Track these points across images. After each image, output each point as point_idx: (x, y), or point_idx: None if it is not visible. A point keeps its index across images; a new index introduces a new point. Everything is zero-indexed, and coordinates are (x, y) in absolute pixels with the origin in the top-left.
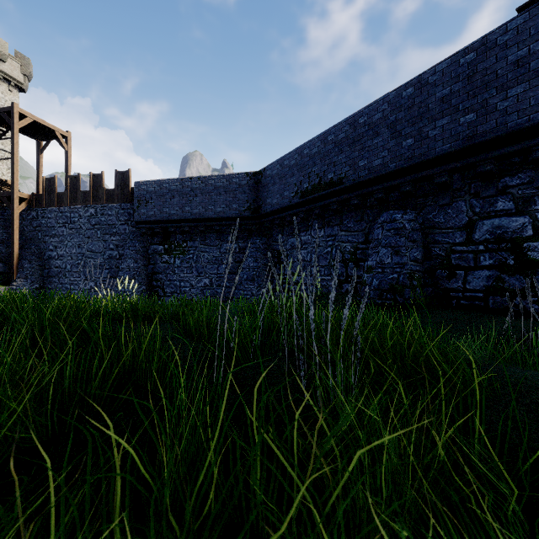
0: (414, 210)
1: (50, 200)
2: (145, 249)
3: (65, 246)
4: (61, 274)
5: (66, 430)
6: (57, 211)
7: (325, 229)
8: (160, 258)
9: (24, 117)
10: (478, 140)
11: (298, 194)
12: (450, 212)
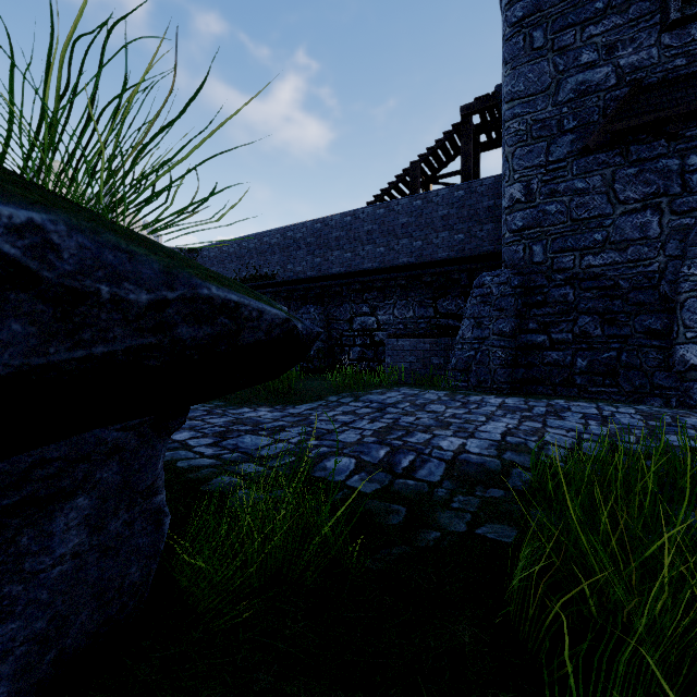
0: (323, 306)
1: None
2: None
3: None
4: None
5: None
6: None
7: None
8: None
9: None
10: (352, 270)
11: (237, 280)
12: (342, 310)
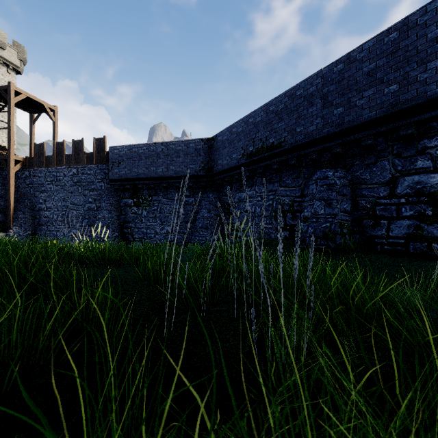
0: (344, 169)
1: (40, 162)
2: (117, 202)
3: (52, 200)
4: (49, 223)
5: (2, 391)
6: (46, 171)
7: (267, 185)
8: (130, 209)
9: (18, 94)
10: (401, 107)
11: (244, 156)
12: (375, 170)
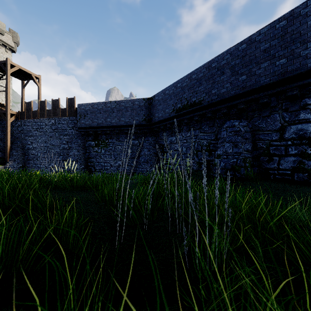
0: (246, 120)
1: (29, 115)
2: (83, 144)
3: (37, 142)
4: (34, 159)
5: None
6: (33, 122)
7: (190, 131)
8: (92, 149)
9: (13, 66)
10: (288, 75)
11: (174, 111)
12: (269, 121)
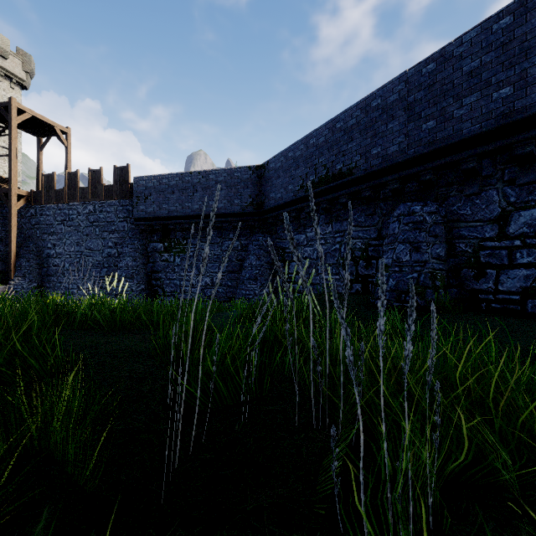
0: (435, 202)
1: (49, 197)
2: (144, 247)
3: (63, 244)
4: (59, 273)
5: None
6: (56, 208)
7: (333, 224)
8: (159, 256)
9: (22, 112)
10: (516, 117)
11: (304, 188)
12: (478, 203)
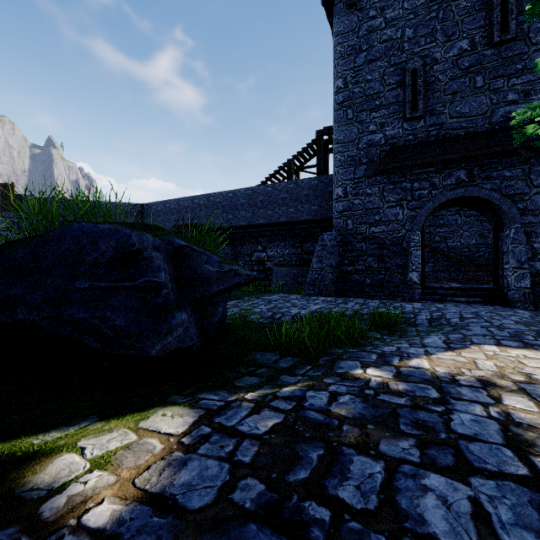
0: (233, 246)
1: None
2: None
3: None
4: None
5: None
6: None
7: None
8: None
9: None
10: (252, 224)
11: (175, 227)
12: (245, 248)
